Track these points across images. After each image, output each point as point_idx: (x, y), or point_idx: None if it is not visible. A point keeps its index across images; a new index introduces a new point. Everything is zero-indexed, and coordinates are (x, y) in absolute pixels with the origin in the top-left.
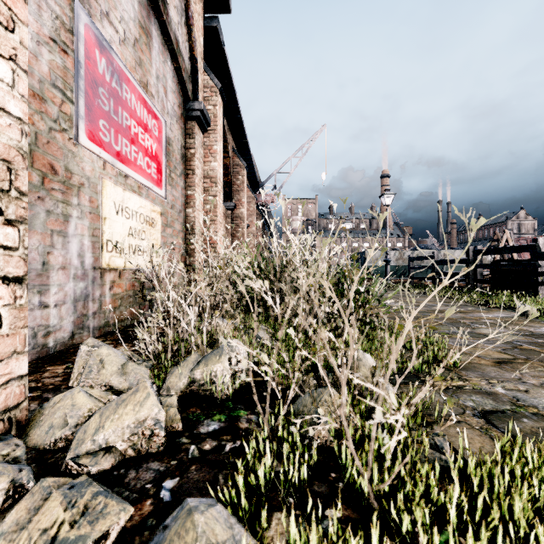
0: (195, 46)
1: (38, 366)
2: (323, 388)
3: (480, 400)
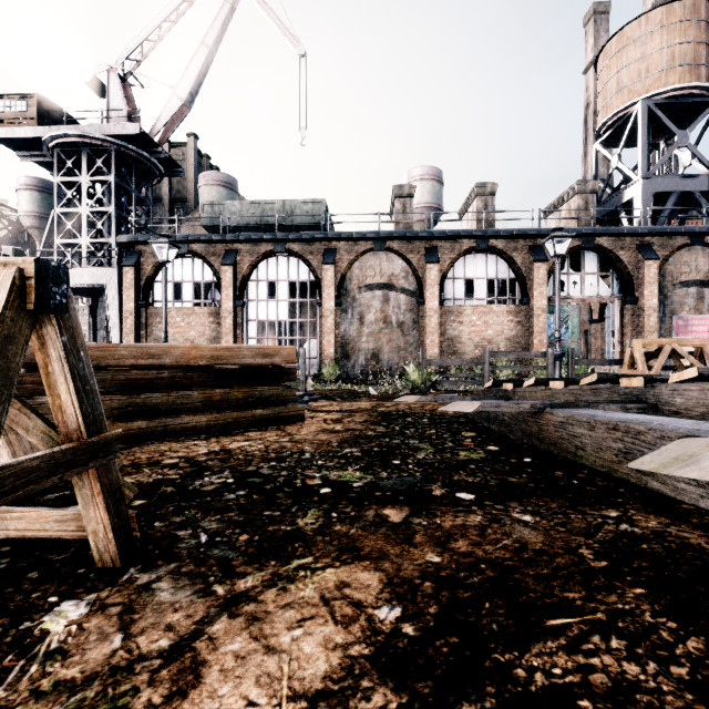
0: None
1: None
2: None
3: None
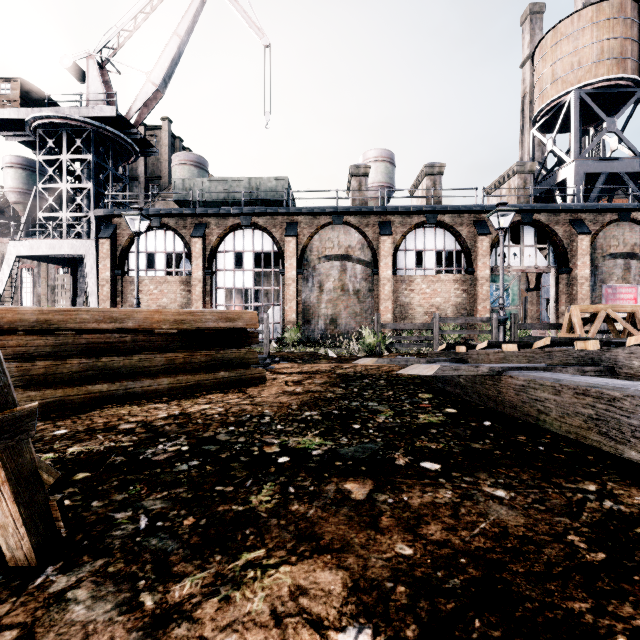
0: None
1: None
2: None
3: None
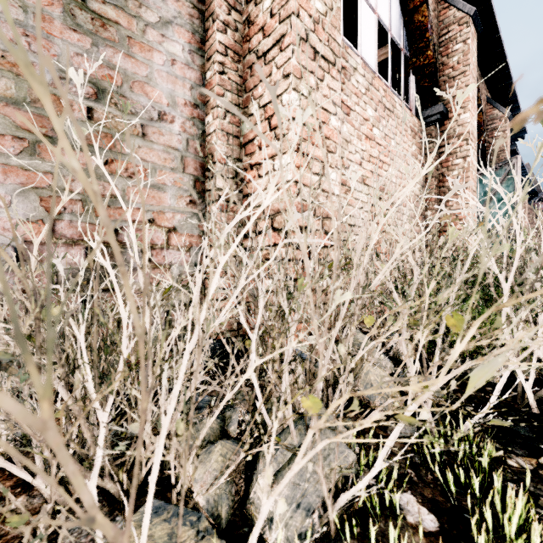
0: None
1: None
2: None
3: None
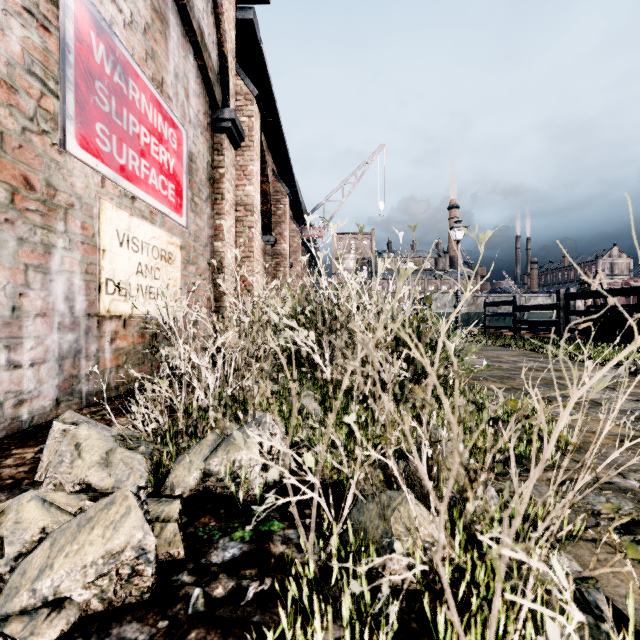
0: (224, 40)
1: (1, 449)
2: (395, 493)
3: (615, 502)
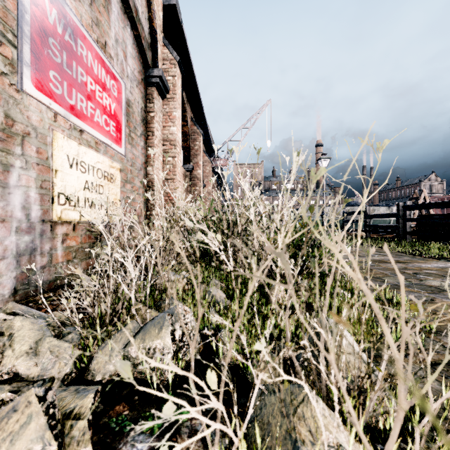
0: (154, 18)
1: None
2: (296, 388)
3: None
